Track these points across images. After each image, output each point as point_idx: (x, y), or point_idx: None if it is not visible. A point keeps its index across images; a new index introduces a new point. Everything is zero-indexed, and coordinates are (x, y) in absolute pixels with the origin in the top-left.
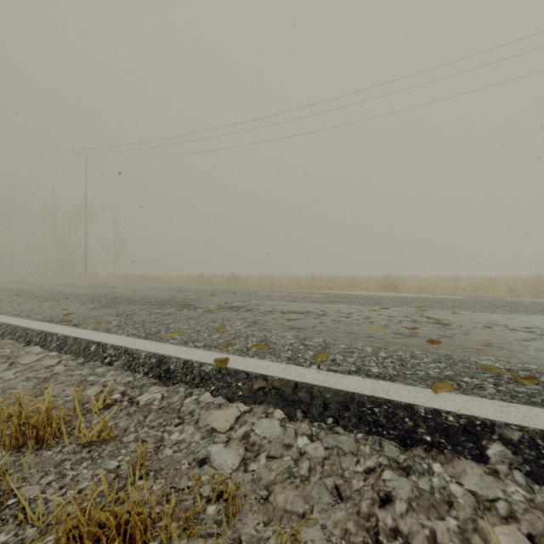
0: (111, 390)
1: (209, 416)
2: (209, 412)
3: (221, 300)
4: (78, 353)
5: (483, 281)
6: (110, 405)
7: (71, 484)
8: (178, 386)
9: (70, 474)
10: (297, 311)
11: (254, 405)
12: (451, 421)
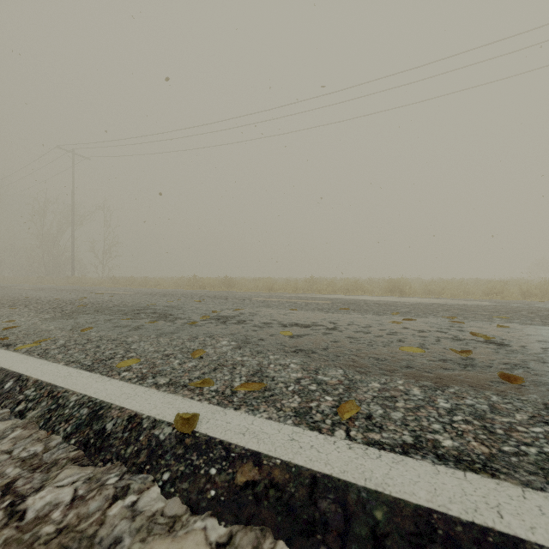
0: None
1: None
2: None
3: (208, 308)
4: None
5: (494, 284)
6: None
7: None
8: (109, 467)
9: None
10: (301, 323)
11: (236, 525)
12: None
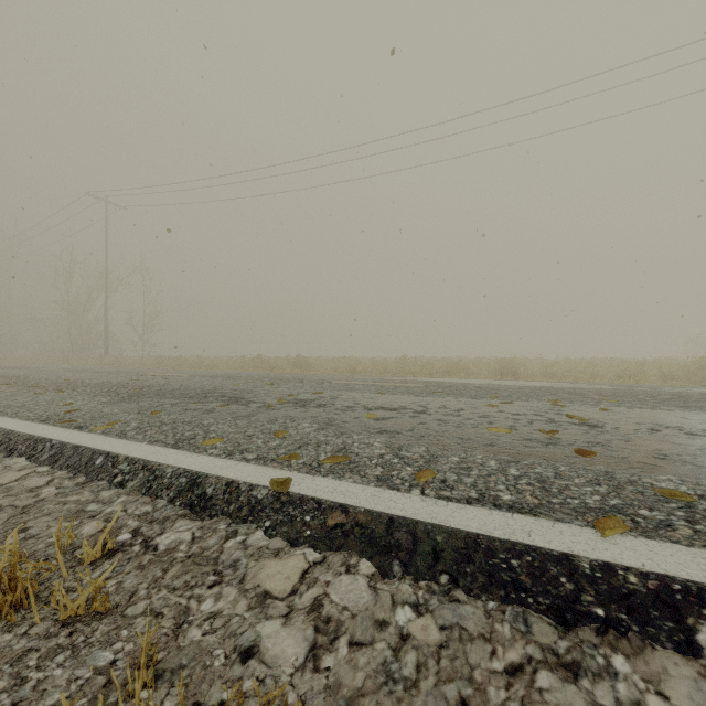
0: (118, 527)
1: (261, 571)
2: (261, 564)
3: (283, 391)
4: (78, 468)
5: (629, 365)
6: (114, 552)
7: (32, 697)
8: (216, 520)
9: (34, 678)
10: (387, 407)
11: (329, 551)
12: (634, 583)
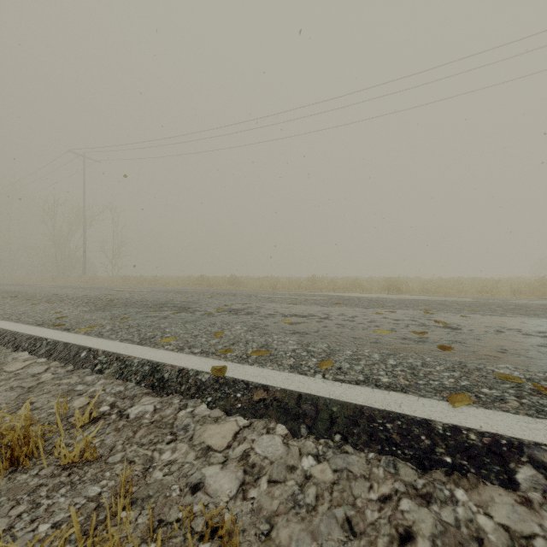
0: (100, 401)
1: (205, 432)
2: (205, 427)
3: (220, 302)
4: (68, 359)
5: (487, 283)
6: (97, 419)
7: (45, 516)
8: (172, 396)
9: (45, 504)
10: (299, 314)
11: (254, 418)
12: (473, 439)
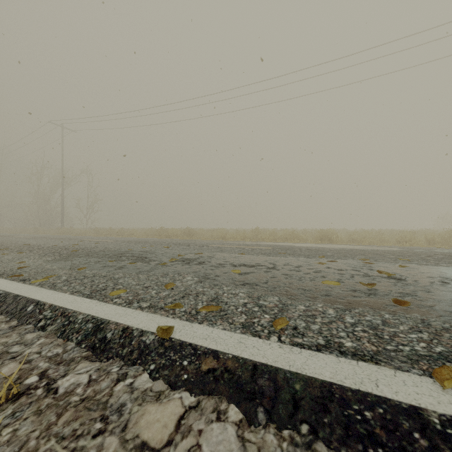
0: (30, 369)
1: (141, 418)
2: (142, 410)
3: (175, 252)
4: (14, 313)
5: (405, 234)
6: (19, 396)
7: None
8: (111, 362)
9: None
10: (248, 264)
11: (202, 395)
12: None
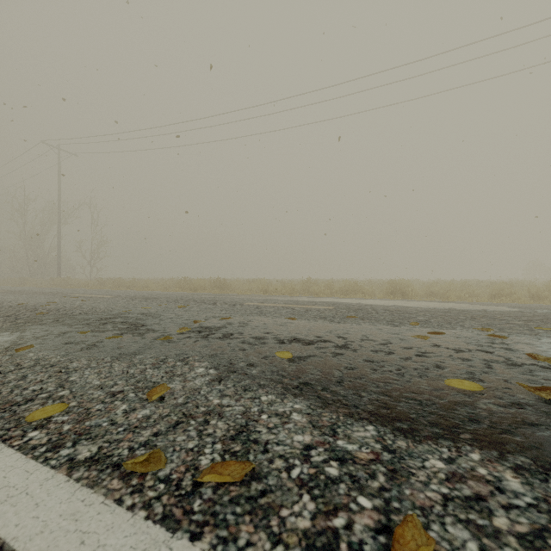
0: None
1: None
2: None
3: (191, 315)
4: None
5: (501, 286)
6: None
7: None
8: None
9: None
10: (302, 338)
11: None
12: None
